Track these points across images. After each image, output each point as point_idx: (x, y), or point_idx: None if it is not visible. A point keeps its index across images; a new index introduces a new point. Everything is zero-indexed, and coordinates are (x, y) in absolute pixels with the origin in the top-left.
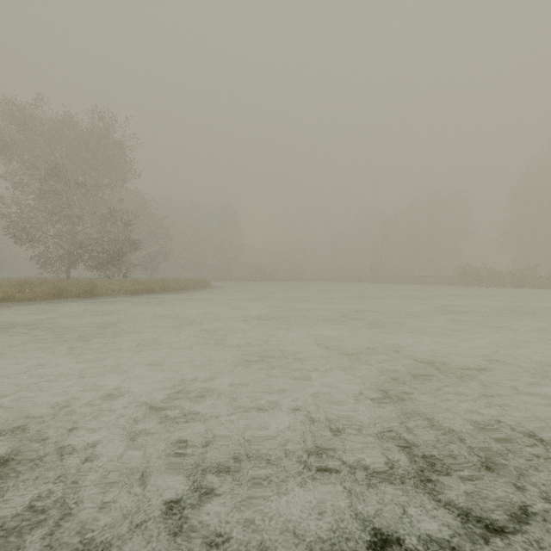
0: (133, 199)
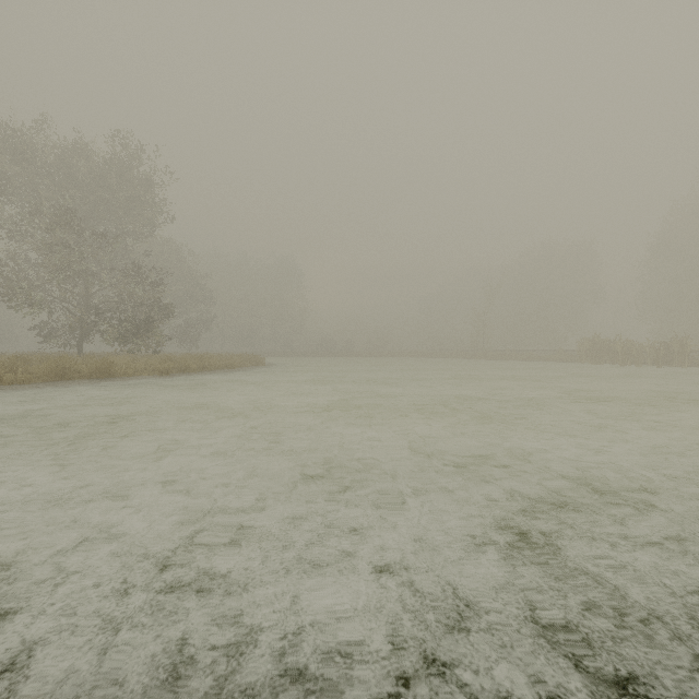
0: (166, 251)
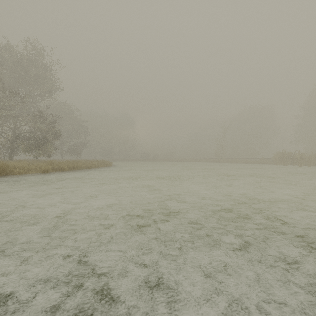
0: (63, 108)
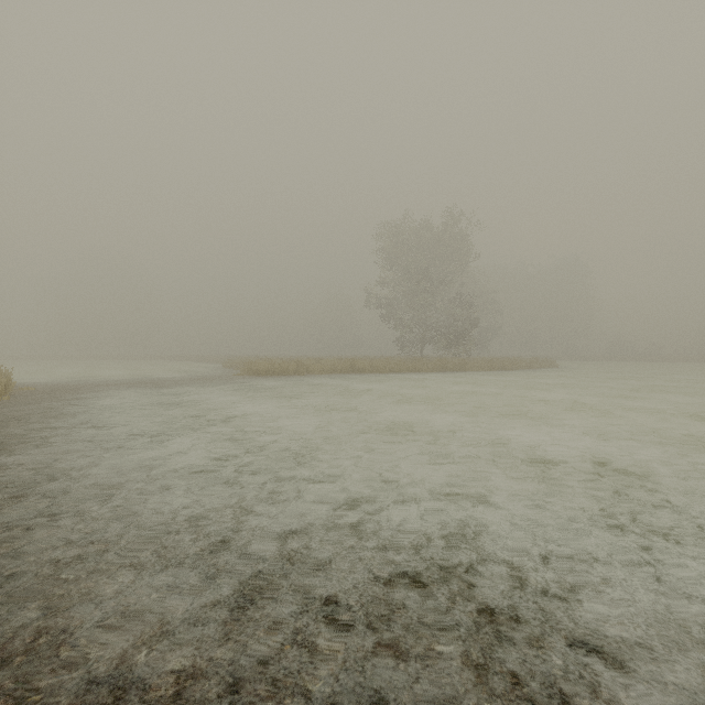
0: (464, 276)
